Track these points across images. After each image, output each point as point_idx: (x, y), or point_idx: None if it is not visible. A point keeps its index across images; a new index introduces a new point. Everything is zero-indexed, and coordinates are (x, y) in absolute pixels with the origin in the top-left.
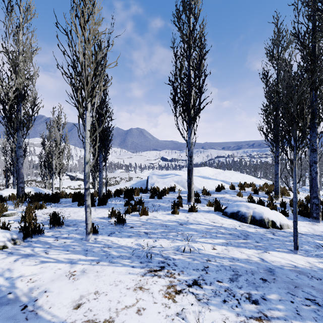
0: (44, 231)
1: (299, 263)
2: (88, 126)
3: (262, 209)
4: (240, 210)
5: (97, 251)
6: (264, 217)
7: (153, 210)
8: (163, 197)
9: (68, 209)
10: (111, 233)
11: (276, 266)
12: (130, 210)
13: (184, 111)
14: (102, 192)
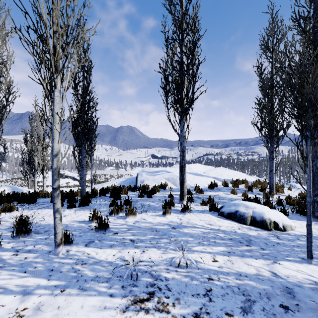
0: (3, 241)
1: (317, 277)
2: (57, 109)
3: (262, 208)
4: (238, 210)
5: (65, 270)
6: (265, 217)
7: (141, 210)
8: (153, 195)
9: (43, 211)
10: (89, 243)
11: (294, 283)
12: (115, 211)
13: (177, 101)
14: (84, 191)
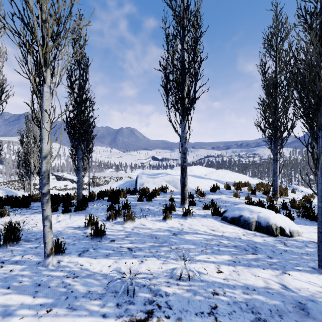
0: None
1: None
2: (47, 106)
3: (268, 213)
4: (242, 214)
5: (54, 285)
6: (271, 223)
7: (141, 215)
8: (153, 199)
9: (36, 216)
10: (83, 252)
11: (306, 297)
12: (113, 216)
13: (178, 100)
14: (81, 195)
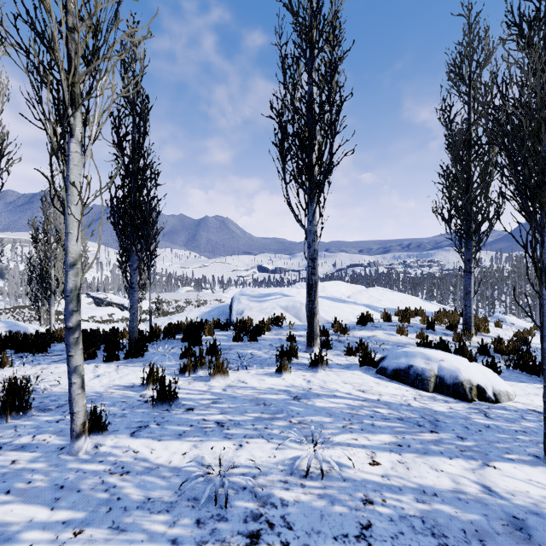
0: None
1: None
2: (75, 177)
3: (456, 361)
4: (413, 364)
5: (88, 487)
6: (461, 378)
7: (238, 366)
8: (259, 337)
9: (59, 367)
10: (140, 429)
11: (526, 508)
12: (191, 367)
13: (302, 169)
14: (136, 330)
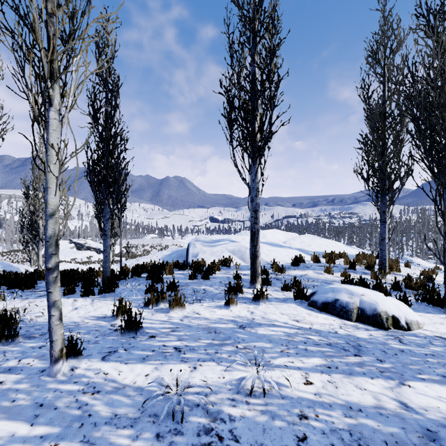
0: None
1: None
2: (54, 140)
3: (375, 296)
4: (338, 298)
5: (64, 405)
6: (379, 310)
7: (193, 300)
8: (211, 276)
9: (44, 301)
10: (110, 354)
11: (437, 421)
12: (154, 301)
13: (246, 136)
14: (108, 270)
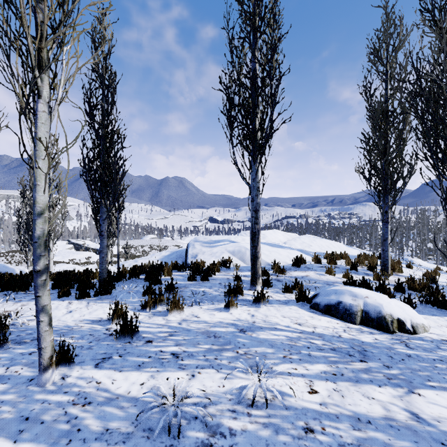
0: None
1: None
2: (43, 134)
3: (379, 298)
4: (342, 300)
5: (52, 418)
6: (384, 313)
7: (192, 302)
8: (210, 277)
9: None
10: (103, 360)
11: None
12: (151, 303)
13: (246, 134)
14: (105, 271)
